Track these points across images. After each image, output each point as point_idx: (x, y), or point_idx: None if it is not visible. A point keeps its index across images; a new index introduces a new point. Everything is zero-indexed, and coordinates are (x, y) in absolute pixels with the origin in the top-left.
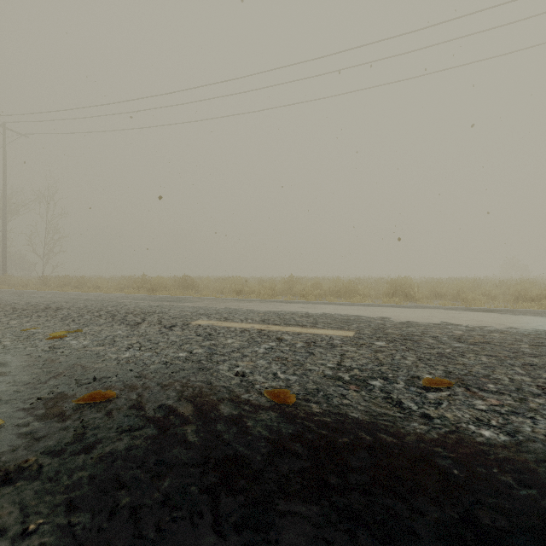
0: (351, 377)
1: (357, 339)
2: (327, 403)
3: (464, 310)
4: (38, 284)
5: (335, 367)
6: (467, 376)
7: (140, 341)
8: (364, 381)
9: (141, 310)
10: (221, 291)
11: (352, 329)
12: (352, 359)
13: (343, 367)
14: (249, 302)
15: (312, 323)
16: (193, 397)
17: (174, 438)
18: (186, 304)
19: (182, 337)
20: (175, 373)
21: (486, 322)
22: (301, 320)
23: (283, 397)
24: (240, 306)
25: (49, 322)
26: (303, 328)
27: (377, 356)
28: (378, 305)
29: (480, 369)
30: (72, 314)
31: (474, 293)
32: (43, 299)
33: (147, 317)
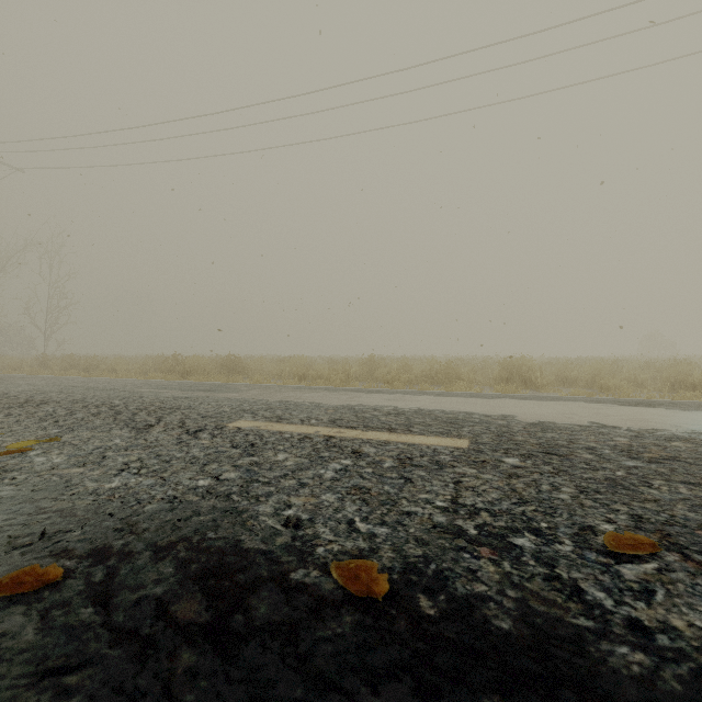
0: (480, 529)
1: (475, 452)
2: (445, 591)
3: (611, 402)
4: (36, 366)
5: (449, 507)
6: (673, 526)
7: (143, 458)
8: (503, 539)
9: (160, 404)
10: (278, 375)
11: (465, 436)
12: (474, 491)
13: (462, 507)
14: (315, 391)
15: (404, 425)
16: (203, 577)
17: (144, 696)
18: (226, 394)
19: (210, 450)
20: (183, 521)
21: (653, 422)
22: (388, 420)
23: (366, 581)
24: (301, 398)
25: (18, 423)
26: (391, 433)
27: (512, 484)
28: (491, 396)
29: (688, 512)
30: (59, 411)
31: (616, 379)
32: (29, 388)
33: (165, 416)
